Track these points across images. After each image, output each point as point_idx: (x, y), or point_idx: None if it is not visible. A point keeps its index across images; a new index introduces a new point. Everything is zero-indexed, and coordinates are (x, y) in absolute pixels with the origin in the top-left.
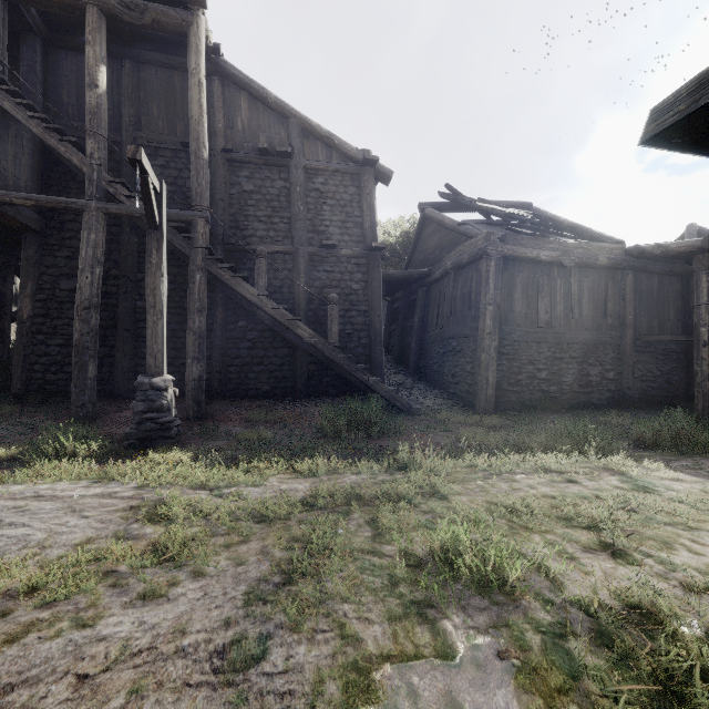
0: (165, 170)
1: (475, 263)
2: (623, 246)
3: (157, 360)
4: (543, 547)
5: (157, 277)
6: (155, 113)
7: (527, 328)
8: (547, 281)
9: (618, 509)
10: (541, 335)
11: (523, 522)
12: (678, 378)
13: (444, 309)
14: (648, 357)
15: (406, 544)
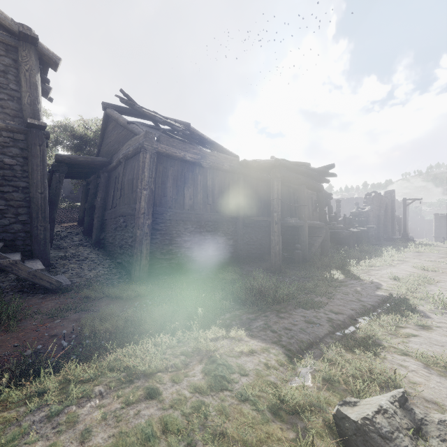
0: None
1: (137, 155)
2: (238, 159)
3: None
4: None
5: None
6: None
7: (177, 210)
8: (192, 176)
9: None
10: (186, 215)
11: None
12: (265, 242)
13: (118, 191)
14: (251, 230)
15: None
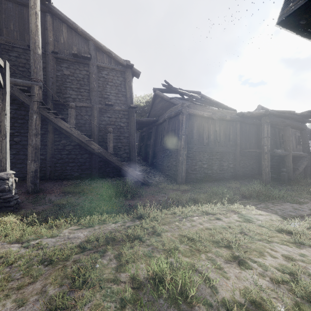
0: (18, 59)
1: (177, 116)
2: (236, 112)
3: (2, 162)
4: (206, 265)
5: (2, 115)
6: (12, 27)
7: (199, 145)
8: (207, 125)
9: (239, 233)
10: (204, 148)
11: (197, 247)
12: (256, 166)
13: (164, 136)
14: (245, 158)
15: (134, 271)
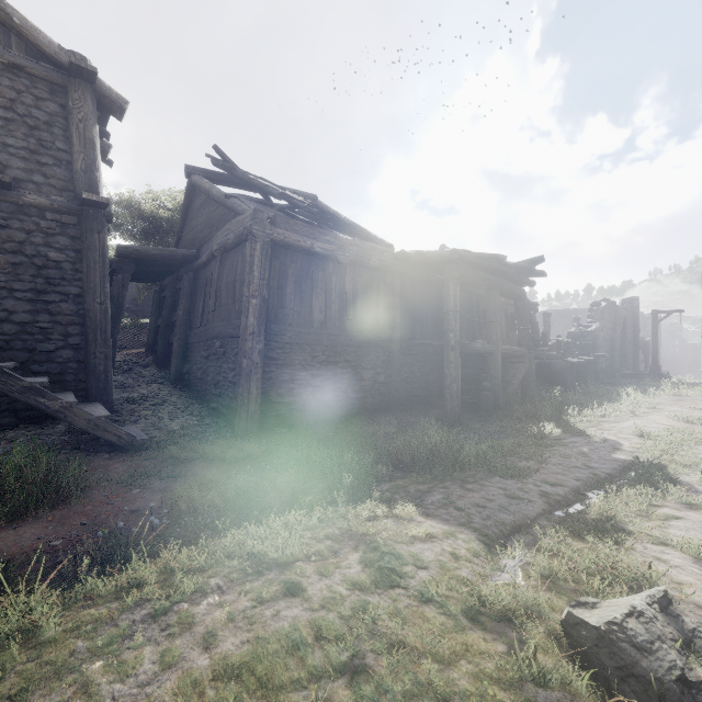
0: None
1: (242, 245)
2: (392, 250)
3: None
4: None
5: None
6: None
7: (300, 328)
8: (323, 277)
9: (341, 671)
10: (315, 336)
11: None
12: (434, 378)
13: (210, 301)
14: (412, 359)
15: None
